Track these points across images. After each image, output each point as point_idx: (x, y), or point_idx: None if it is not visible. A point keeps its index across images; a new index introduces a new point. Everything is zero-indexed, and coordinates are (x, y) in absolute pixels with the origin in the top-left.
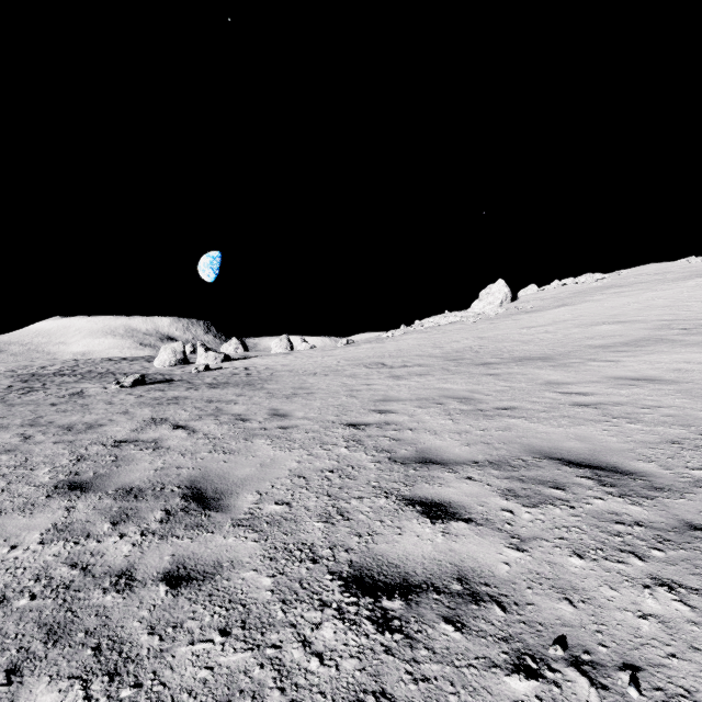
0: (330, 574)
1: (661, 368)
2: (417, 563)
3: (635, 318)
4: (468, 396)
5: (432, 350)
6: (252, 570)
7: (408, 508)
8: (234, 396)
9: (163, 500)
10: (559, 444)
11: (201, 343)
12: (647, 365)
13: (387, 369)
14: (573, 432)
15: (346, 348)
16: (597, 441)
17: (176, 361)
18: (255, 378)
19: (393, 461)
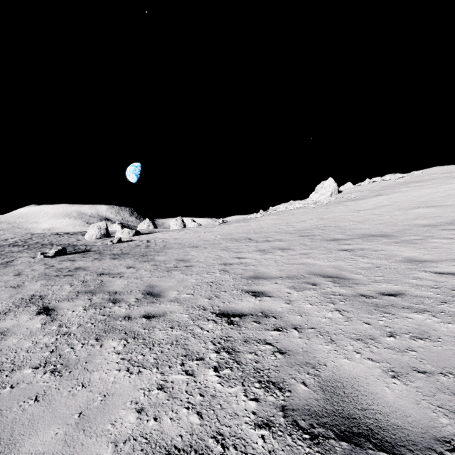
0: None
1: None
2: None
3: (444, 203)
4: (338, 274)
5: (286, 228)
6: None
7: None
8: (124, 268)
9: None
10: None
11: (119, 222)
12: None
13: (254, 243)
14: None
15: (221, 226)
16: None
17: (100, 235)
18: (150, 250)
19: (292, 423)
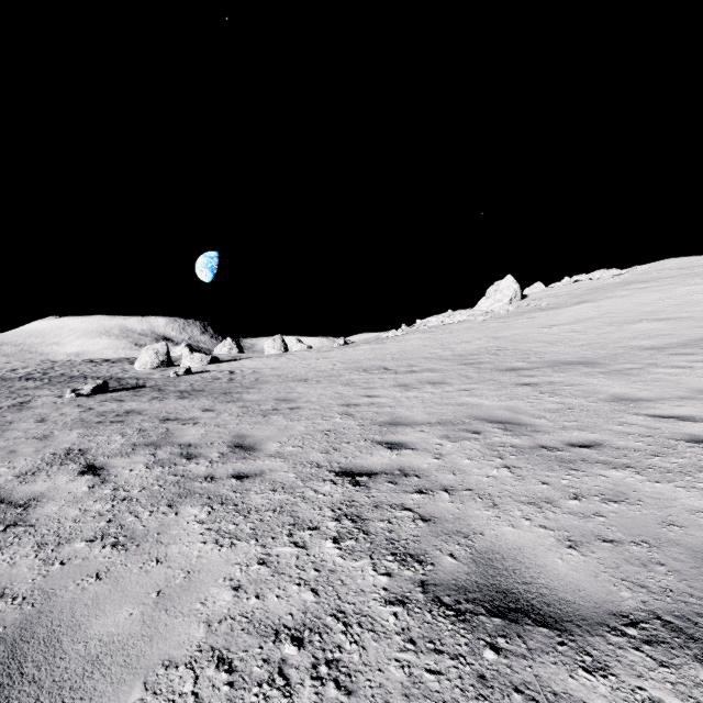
0: None
1: None
2: None
3: (678, 315)
4: (512, 419)
5: (441, 352)
6: None
7: None
8: (199, 411)
9: None
10: None
11: (186, 344)
12: None
13: (391, 374)
14: None
15: (343, 349)
16: None
17: (158, 363)
18: (236, 385)
19: (433, 599)
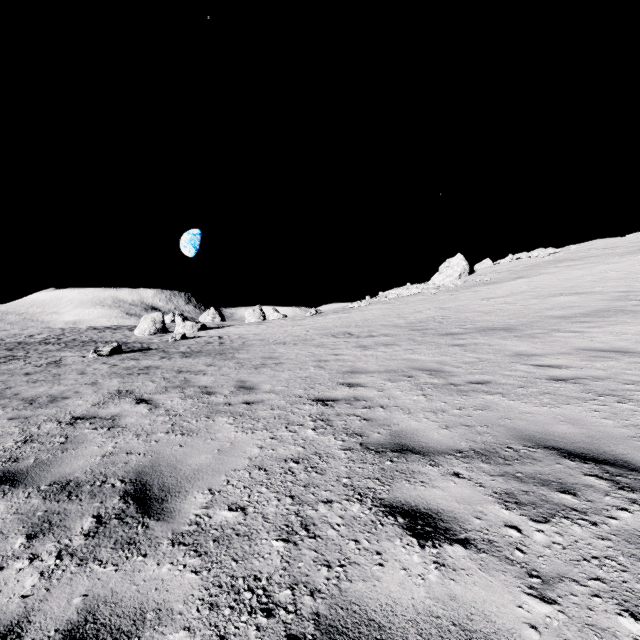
0: (288, 639)
1: (630, 339)
2: (407, 621)
3: (591, 290)
4: (438, 368)
5: (397, 320)
6: (183, 629)
7: (388, 520)
8: (204, 366)
9: (99, 501)
10: (550, 428)
11: (179, 313)
12: (614, 336)
13: (354, 338)
14: (560, 413)
15: (314, 318)
16: (591, 425)
17: (155, 330)
18: (227, 347)
19: (365, 448)
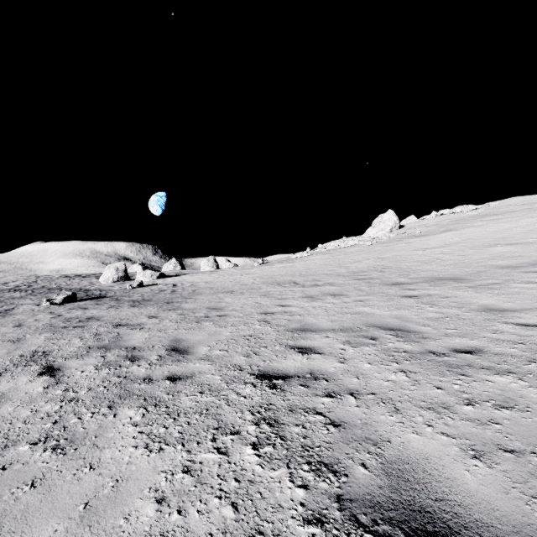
0: None
1: None
2: None
3: (526, 240)
4: (402, 326)
5: (338, 269)
6: None
7: None
8: (145, 318)
9: None
10: None
11: (140, 263)
12: None
13: (300, 287)
14: None
15: (261, 267)
16: None
17: (118, 278)
18: (177, 296)
19: (350, 519)
